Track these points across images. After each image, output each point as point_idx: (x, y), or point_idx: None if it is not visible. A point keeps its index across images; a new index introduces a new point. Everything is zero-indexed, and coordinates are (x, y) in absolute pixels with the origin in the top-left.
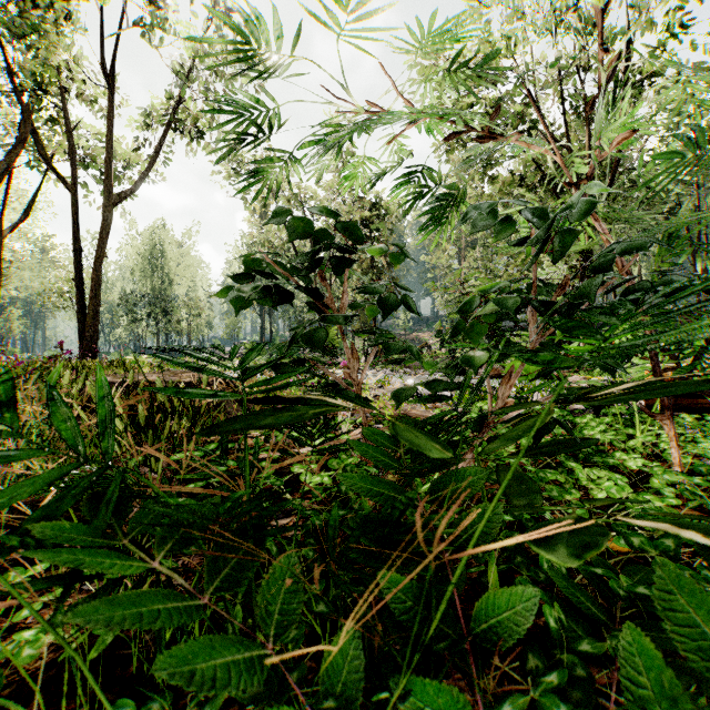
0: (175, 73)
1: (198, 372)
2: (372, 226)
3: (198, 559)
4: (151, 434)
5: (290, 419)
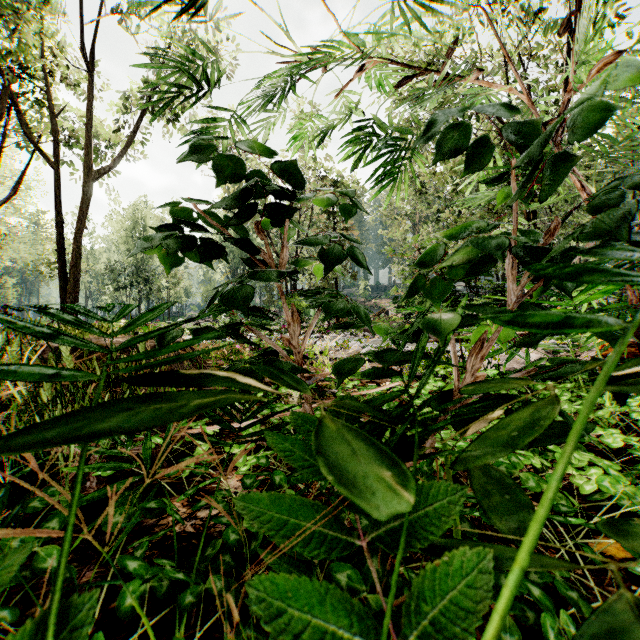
0: (151, 58)
1: (47, 340)
2: None
3: (90, 573)
4: (60, 409)
5: (147, 419)
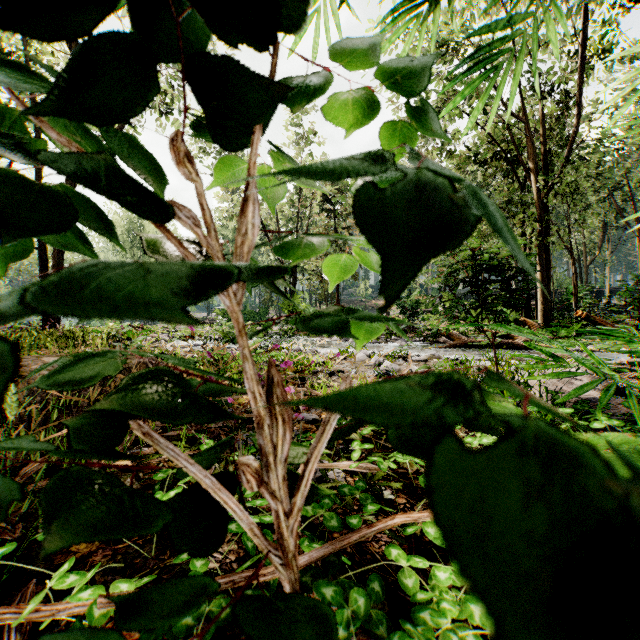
0: None
1: None
2: (335, 200)
3: None
4: None
5: None
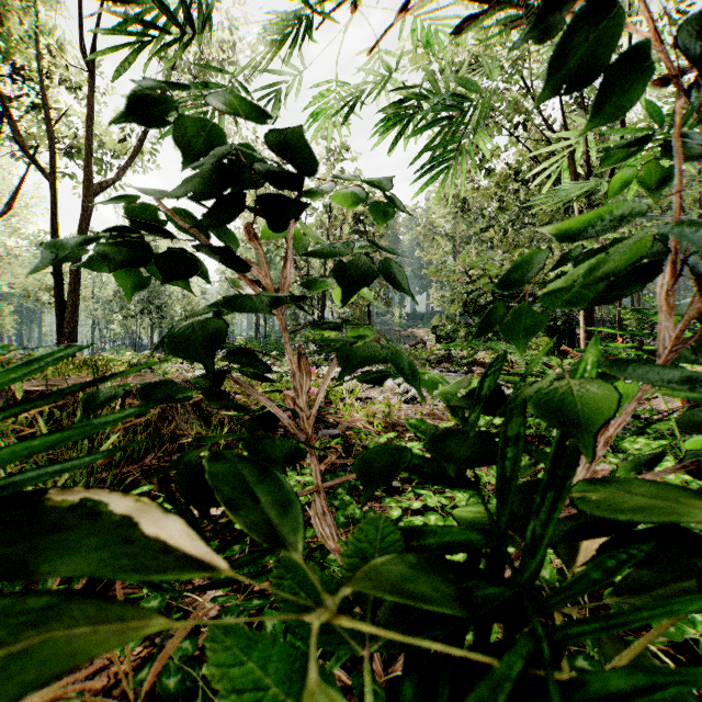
0: (159, 58)
1: None
2: (366, 221)
3: None
4: None
5: None
